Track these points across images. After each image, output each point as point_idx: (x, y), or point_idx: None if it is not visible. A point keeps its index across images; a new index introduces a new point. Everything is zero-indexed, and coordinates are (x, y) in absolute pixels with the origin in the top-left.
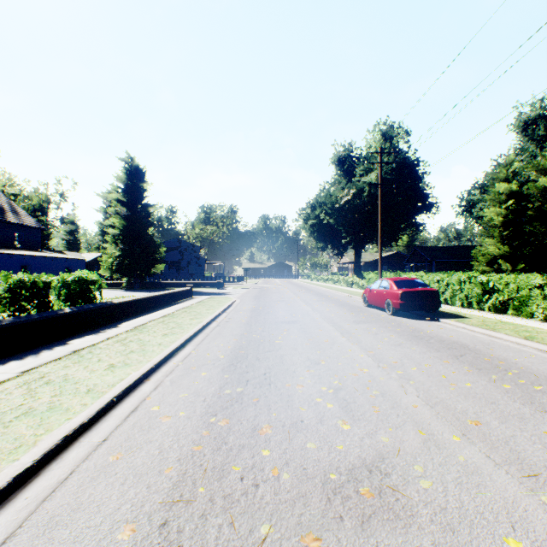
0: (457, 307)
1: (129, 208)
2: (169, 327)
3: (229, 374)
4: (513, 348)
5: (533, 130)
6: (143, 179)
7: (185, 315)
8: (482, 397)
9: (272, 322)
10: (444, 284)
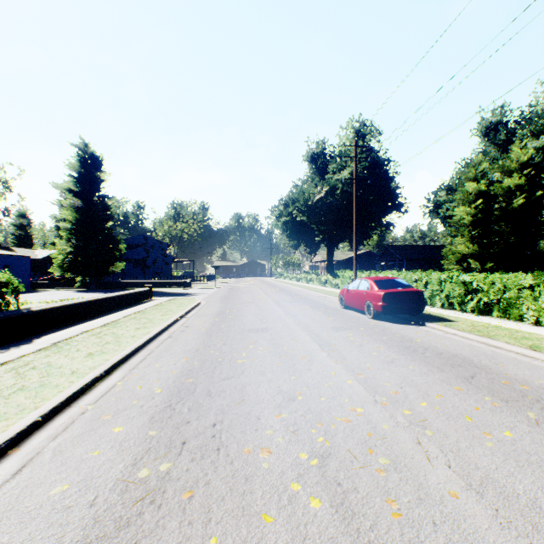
0: (437, 308)
1: (83, 199)
2: (102, 342)
3: (158, 429)
4: (523, 362)
5: (495, 135)
6: (100, 168)
7: (131, 323)
8: (541, 463)
9: (237, 331)
10: (422, 283)
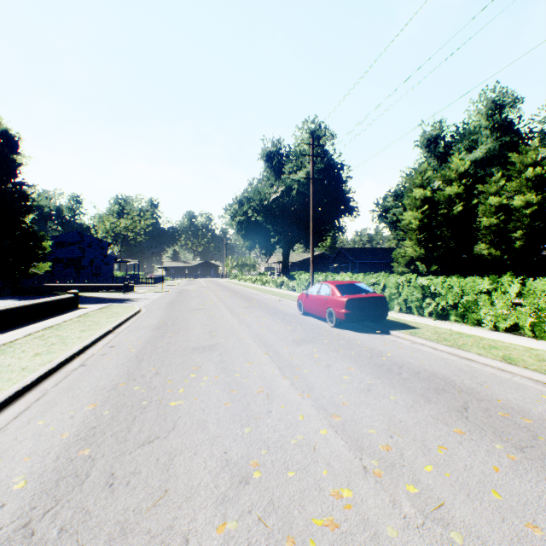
0: (395, 312)
1: None
2: None
3: None
4: (505, 380)
5: (435, 147)
6: (16, 150)
7: (31, 346)
8: None
9: (178, 351)
10: (380, 286)
